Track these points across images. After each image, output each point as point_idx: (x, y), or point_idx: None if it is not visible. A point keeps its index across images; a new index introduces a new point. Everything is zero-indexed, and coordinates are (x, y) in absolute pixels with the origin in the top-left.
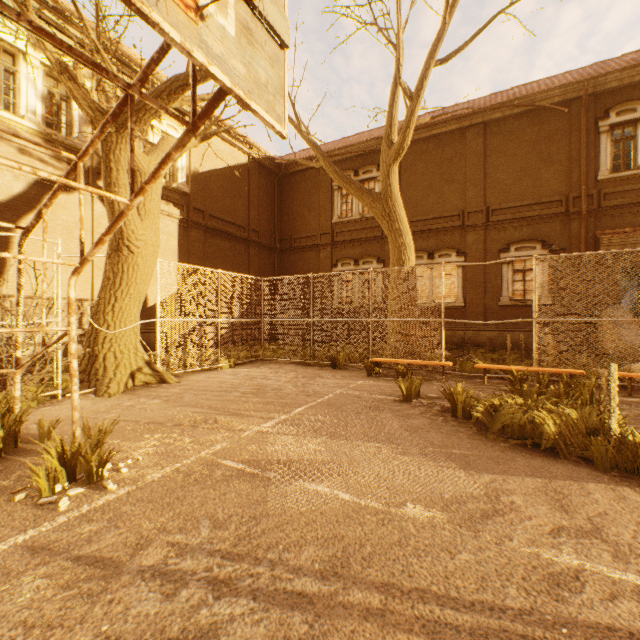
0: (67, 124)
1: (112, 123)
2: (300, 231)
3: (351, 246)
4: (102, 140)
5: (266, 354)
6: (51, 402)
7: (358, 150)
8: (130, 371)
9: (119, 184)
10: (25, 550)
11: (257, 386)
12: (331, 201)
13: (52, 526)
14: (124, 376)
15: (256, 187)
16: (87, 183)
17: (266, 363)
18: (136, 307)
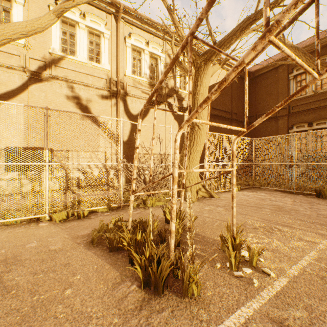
0: (156, 76)
1: (285, 29)
2: (262, 110)
3: (304, 114)
4: (196, 71)
5: (255, 184)
6: (169, 202)
7: (313, 48)
8: (196, 190)
9: (199, 93)
10: (268, 320)
11: (274, 205)
12: (287, 87)
13: (265, 300)
14: (194, 192)
15: (235, 89)
16: (163, 101)
17: (257, 189)
18: (198, 157)
